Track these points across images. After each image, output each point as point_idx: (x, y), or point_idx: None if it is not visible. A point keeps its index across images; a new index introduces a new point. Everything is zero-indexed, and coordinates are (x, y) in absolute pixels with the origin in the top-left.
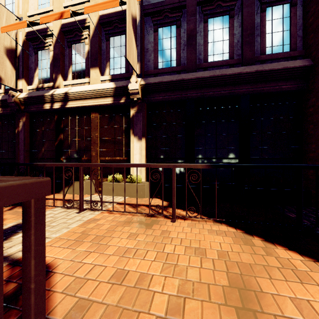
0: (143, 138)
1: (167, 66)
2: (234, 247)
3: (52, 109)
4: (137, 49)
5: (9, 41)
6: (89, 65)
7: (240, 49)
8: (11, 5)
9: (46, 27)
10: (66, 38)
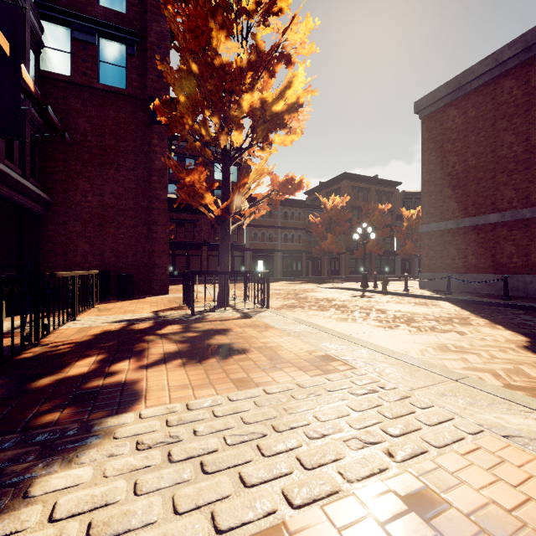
0: None
1: None
2: (125, 303)
3: None
4: None
5: None
6: None
7: (18, 160)
8: None
9: None
10: None
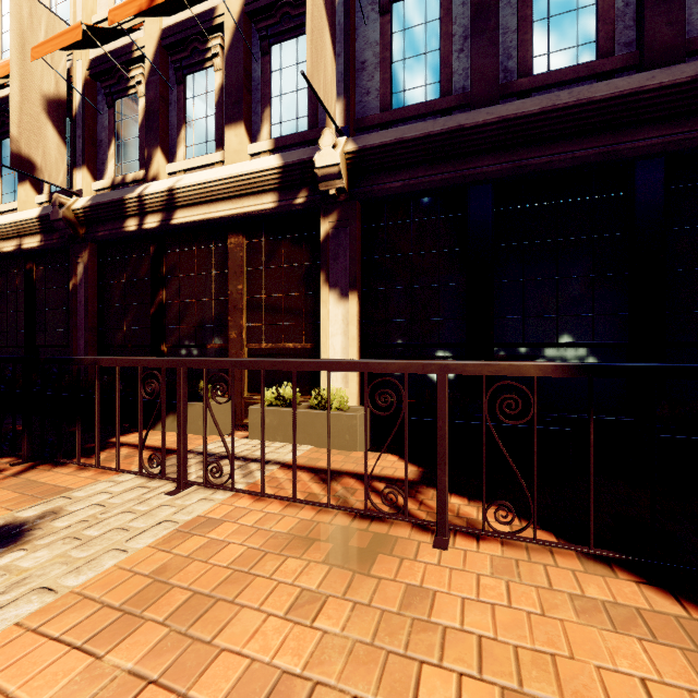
0: (352, 294)
1: (416, 99)
2: None
3: (142, 232)
4: (338, 64)
5: (53, 82)
6: (223, 120)
7: (635, 25)
8: (63, 6)
9: (130, 42)
10: (172, 62)
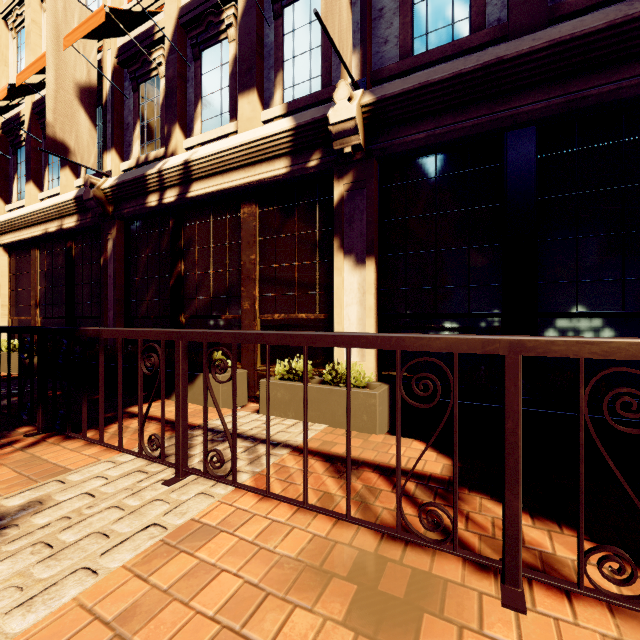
0: (369, 260)
1: (442, 41)
2: None
3: (162, 207)
4: (353, 14)
5: (85, 71)
6: (237, 91)
7: None
8: (96, 4)
9: (152, 26)
10: (189, 39)
